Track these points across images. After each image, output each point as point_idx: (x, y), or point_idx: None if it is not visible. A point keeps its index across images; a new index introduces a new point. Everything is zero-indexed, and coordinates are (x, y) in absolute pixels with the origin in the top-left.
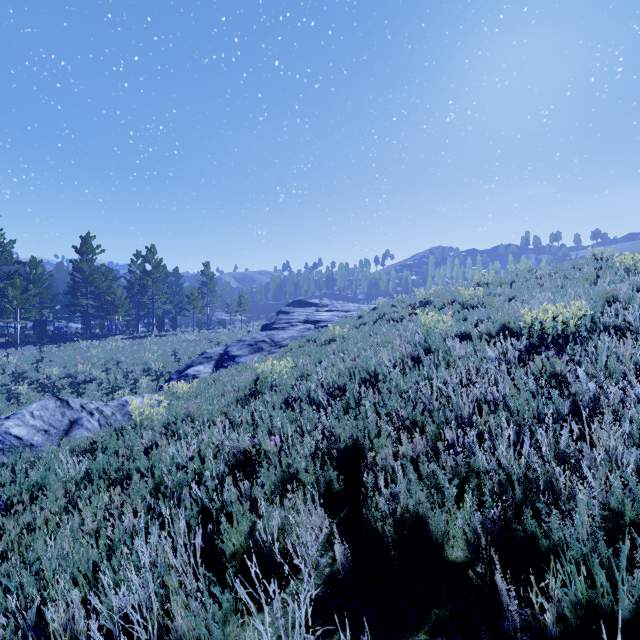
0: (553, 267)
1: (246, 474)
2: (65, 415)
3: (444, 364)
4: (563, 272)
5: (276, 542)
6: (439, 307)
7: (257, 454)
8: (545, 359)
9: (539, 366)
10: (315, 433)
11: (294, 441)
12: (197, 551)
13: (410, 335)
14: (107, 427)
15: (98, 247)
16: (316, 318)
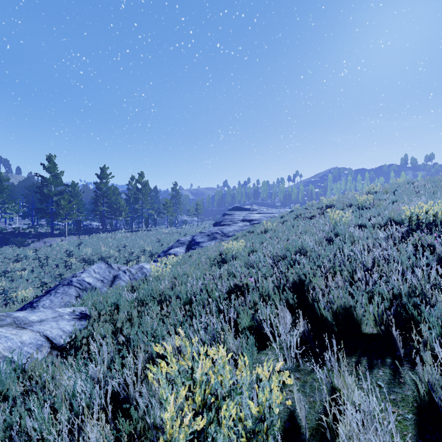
0: (427, 180)
1: (237, 296)
2: (110, 272)
3: (349, 242)
4: (435, 183)
5: (268, 320)
6: (340, 209)
7: (241, 287)
8: (420, 235)
9: (416, 239)
10: (272, 278)
11: (263, 280)
12: (231, 320)
13: (322, 226)
14: (134, 280)
15: (110, 174)
16: (250, 218)
